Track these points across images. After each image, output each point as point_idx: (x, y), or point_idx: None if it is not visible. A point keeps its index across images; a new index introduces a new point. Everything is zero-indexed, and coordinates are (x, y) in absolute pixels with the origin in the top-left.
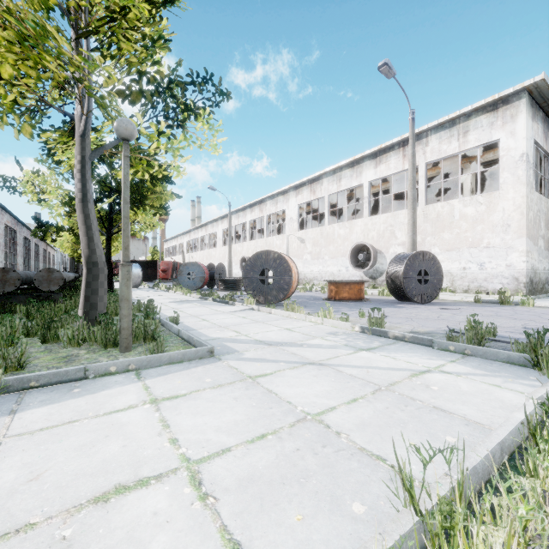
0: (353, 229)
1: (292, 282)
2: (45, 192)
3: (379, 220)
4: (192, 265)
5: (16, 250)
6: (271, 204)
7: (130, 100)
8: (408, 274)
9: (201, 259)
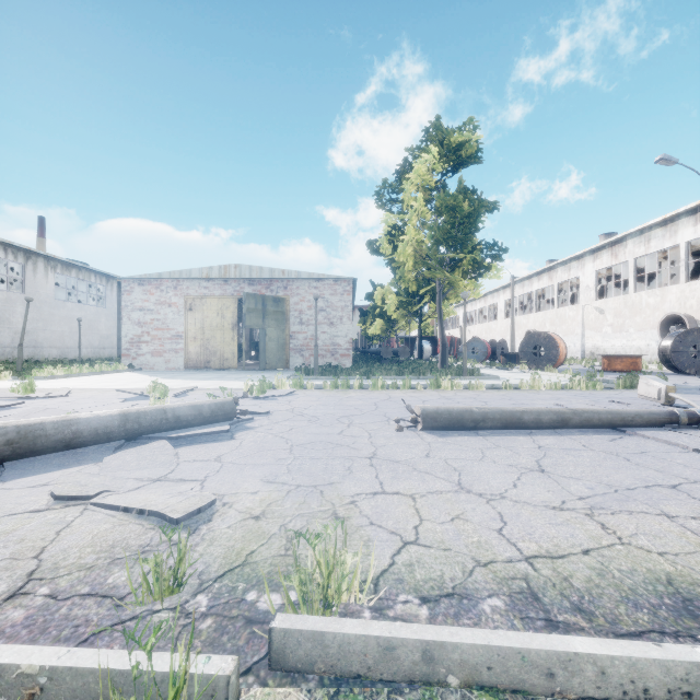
0: (666, 297)
1: (558, 355)
2: (383, 297)
3: (699, 287)
4: (476, 341)
5: None
6: (562, 271)
7: (462, 278)
8: (678, 348)
9: (479, 333)
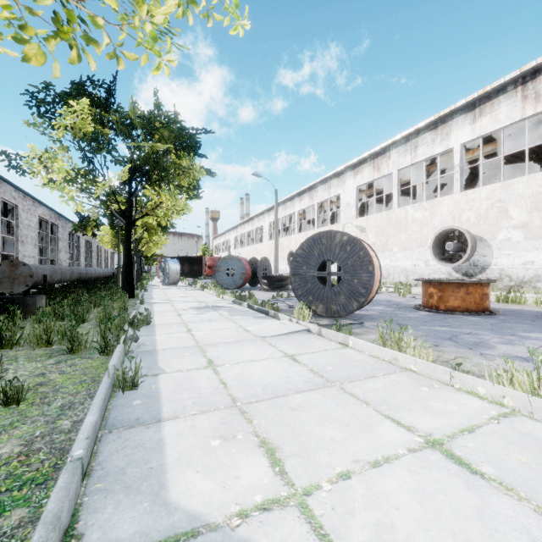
0: (436, 210)
1: (373, 283)
2: None
3: (479, 195)
4: (231, 259)
5: (58, 246)
6: (323, 190)
7: None
8: None
9: (247, 255)
